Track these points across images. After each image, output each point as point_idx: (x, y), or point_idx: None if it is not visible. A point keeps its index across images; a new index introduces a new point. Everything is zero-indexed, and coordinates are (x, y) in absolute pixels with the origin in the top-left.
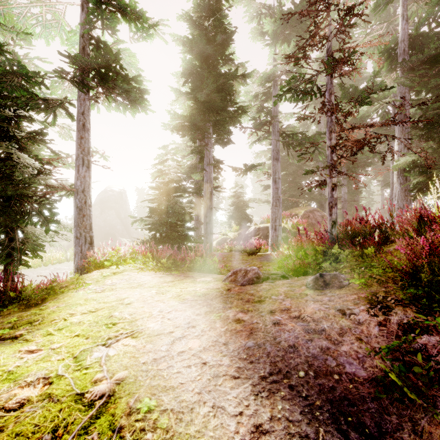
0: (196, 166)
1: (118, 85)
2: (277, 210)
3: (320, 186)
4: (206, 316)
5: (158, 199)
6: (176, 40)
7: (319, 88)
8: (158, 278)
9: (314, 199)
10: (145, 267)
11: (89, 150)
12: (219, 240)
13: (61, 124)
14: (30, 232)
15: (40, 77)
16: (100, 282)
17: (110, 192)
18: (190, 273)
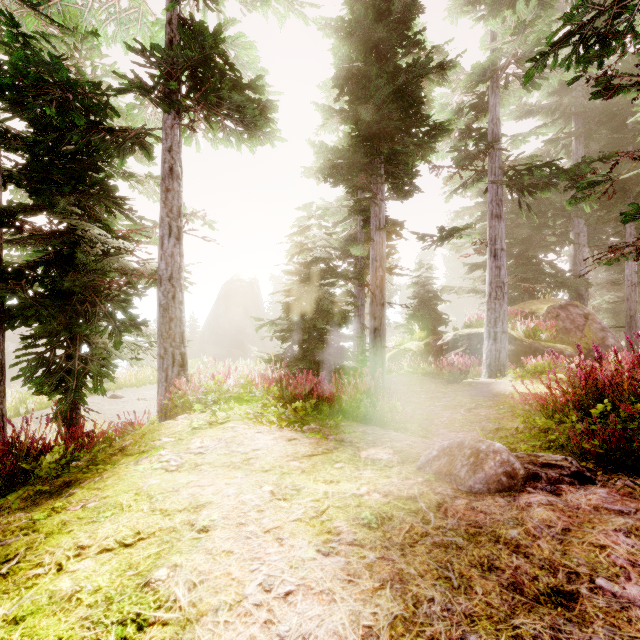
0: (356, 237)
1: (225, 98)
2: (498, 305)
3: None
4: None
5: (296, 290)
6: (324, 27)
7: None
8: (284, 442)
9: (564, 285)
10: (265, 413)
11: (180, 210)
12: (393, 353)
13: (144, 175)
14: (99, 345)
15: (102, 93)
16: (182, 443)
17: (237, 283)
18: (346, 427)
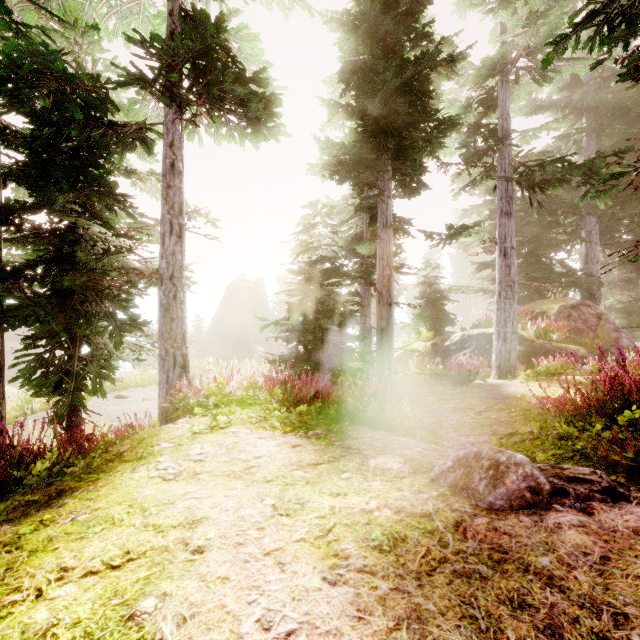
0: (362, 235)
1: (228, 91)
2: (508, 304)
3: None
4: None
5: (301, 290)
6: (329, 20)
7: None
8: (288, 449)
9: (575, 285)
10: (268, 417)
11: (182, 207)
12: (400, 354)
13: (146, 172)
14: (100, 346)
15: (102, 86)
16: (181, 449)
17: (243, 283)
18: (353, 431)
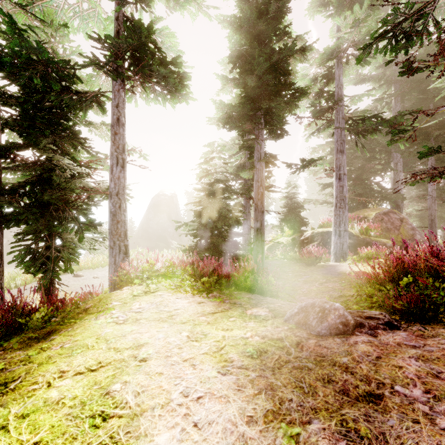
0: (244, 165)
1: (155, 70)
2: (342, 212)
3: (439, 176)
4: (267, 430)
5: (203, 202)
6: (222, 21)
7: (437, 23)
8: (196, 304)
9: (387, 199)
10: (182, 285)
11: (124, 147)
12: (270, 245)
13: (99, 123)
14: (68, 239)
15: (71, 67)
16: (126, 306)
17: (162, 196)
18: (237, 294)
